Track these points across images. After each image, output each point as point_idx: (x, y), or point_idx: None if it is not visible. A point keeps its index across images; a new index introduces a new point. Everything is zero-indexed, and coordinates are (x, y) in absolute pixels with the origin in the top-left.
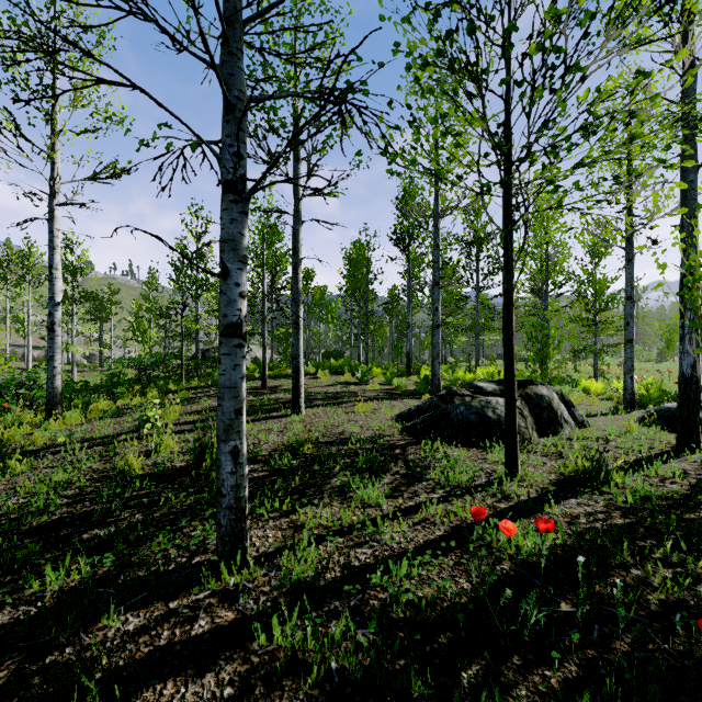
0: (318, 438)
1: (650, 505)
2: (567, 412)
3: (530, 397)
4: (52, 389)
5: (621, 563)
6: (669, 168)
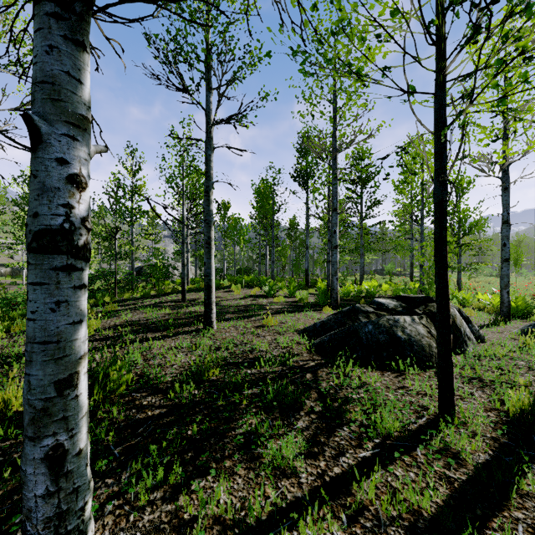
0: (226, 358)
1: None
2: (469, 329)
3: (434, 315)
4: None
5: None
6: None
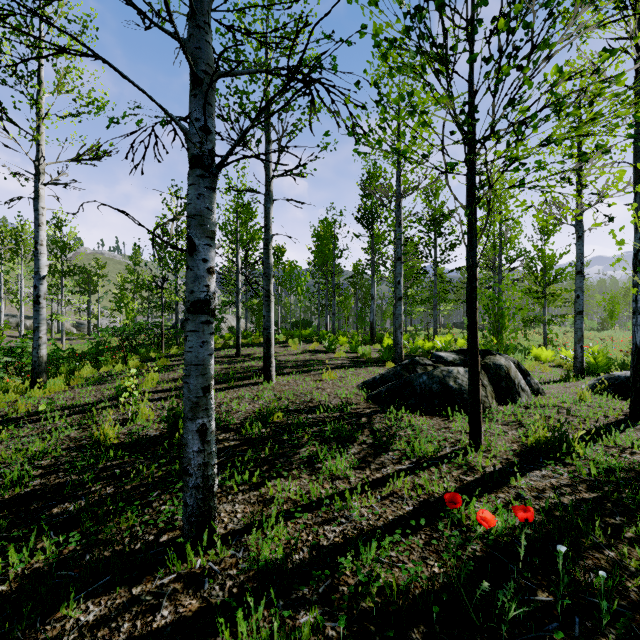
0: (288, 406)
1: (614, 477)
2: (524, 381)
3: (489, 367)
4: (37, 358)
5: (594, 543)
6: (639, 144)
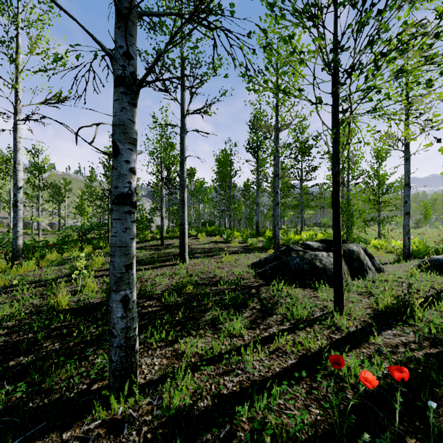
0: (197, 280)
1: None
2: (370, 262)
3: (344, 252)
4: (15, 246)
5: None
6: None
